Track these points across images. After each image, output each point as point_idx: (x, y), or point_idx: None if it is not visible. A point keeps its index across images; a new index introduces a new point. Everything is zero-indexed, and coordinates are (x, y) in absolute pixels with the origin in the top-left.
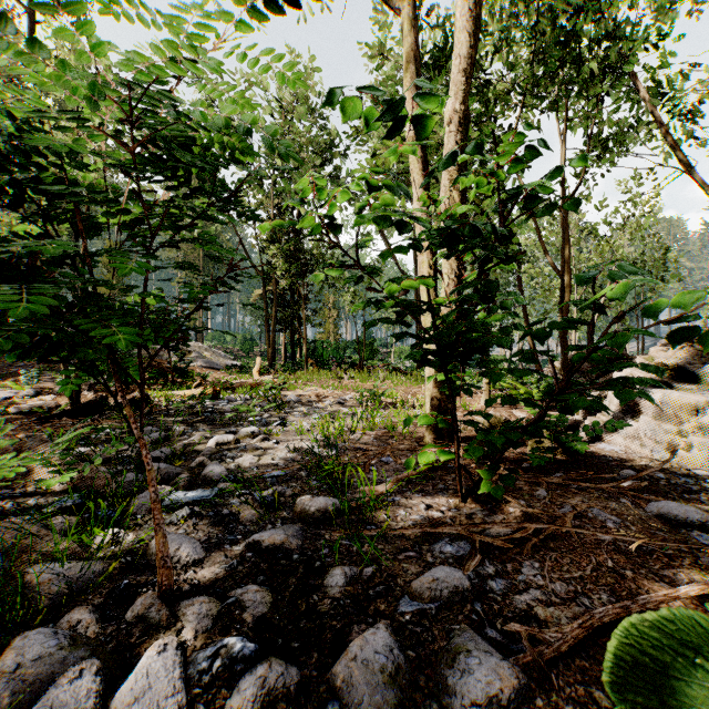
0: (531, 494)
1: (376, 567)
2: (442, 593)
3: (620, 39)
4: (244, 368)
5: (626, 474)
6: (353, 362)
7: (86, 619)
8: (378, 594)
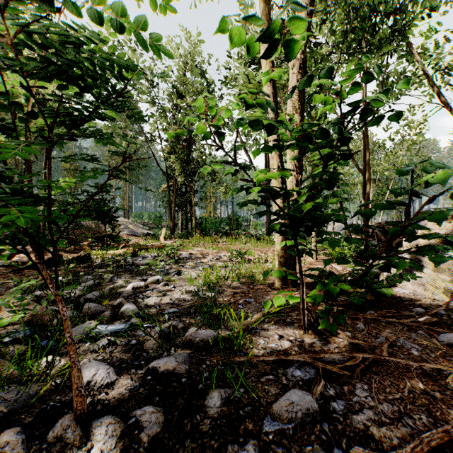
0: (353, 327)
1: (244, 389)
2: (297, 414)
3: (406, 14)
4: (154, 235)
5: (417, 311)
6: (226, 232)
7: (14, 440)
8: (246, 414)
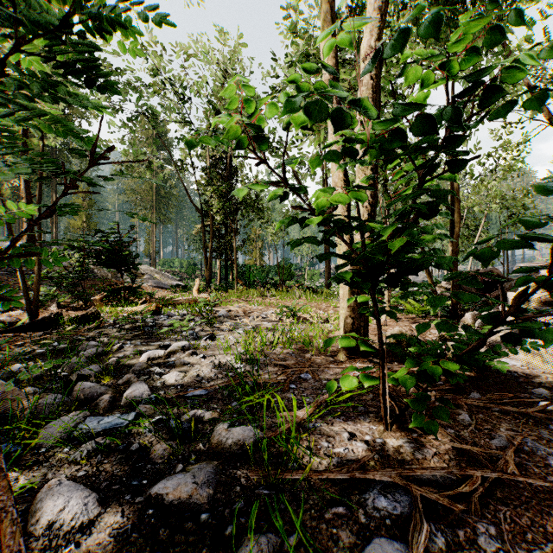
0: (454, 419)
1: (299, 537)
2: None
3: None
4: (186, 287)
5: (539, 393)
6: (275, 283)
7: None
8: None
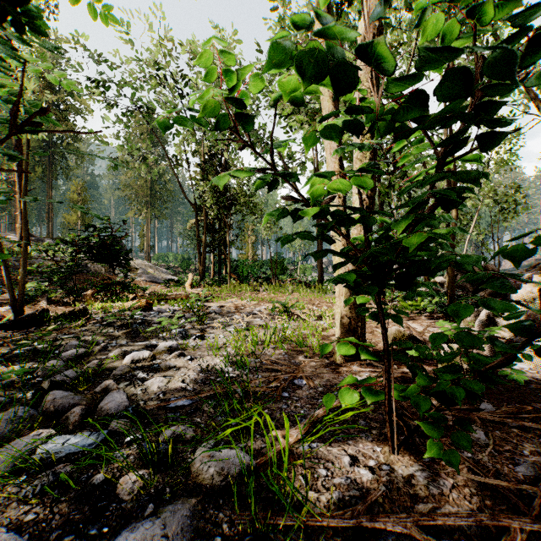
0: None
1: None
2: None
3: None
4: (179, 282)
5: None
6: (268, 277)
7: None
8: None
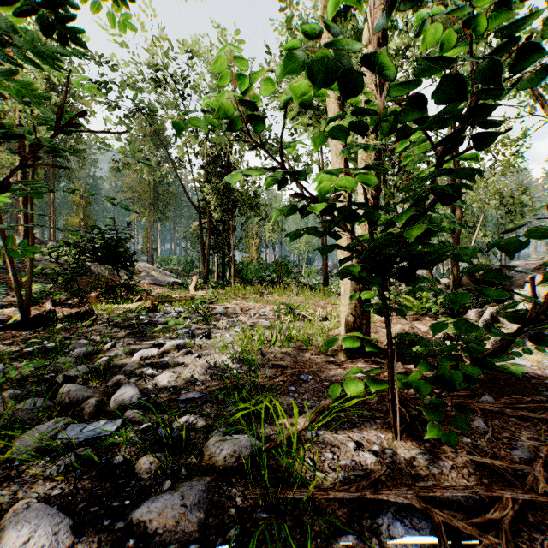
0: None
1: None
2: None
3: None
4: (183, 284)
5: None
6: (272, 280)
7: None
8: None
